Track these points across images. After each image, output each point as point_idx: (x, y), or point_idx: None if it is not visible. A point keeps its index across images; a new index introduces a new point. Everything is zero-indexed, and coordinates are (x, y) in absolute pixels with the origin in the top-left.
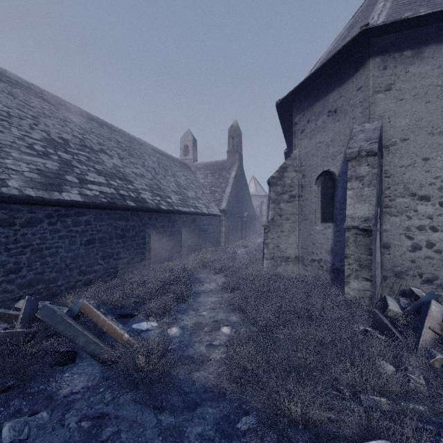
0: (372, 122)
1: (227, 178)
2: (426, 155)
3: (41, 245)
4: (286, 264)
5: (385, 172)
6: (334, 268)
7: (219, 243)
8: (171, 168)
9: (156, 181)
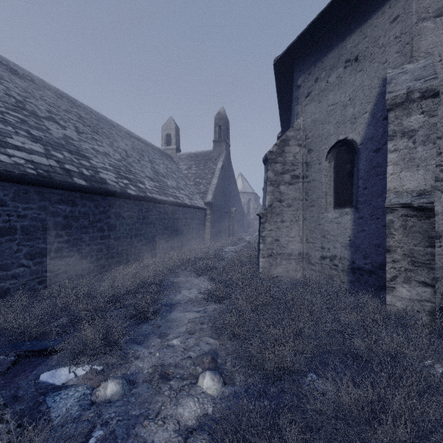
0: (415, 62)
1: (213, 169)
2: None
3: None
4: (287, 262)
5: None
6: (355, 267)
7: (204, 241)
8: (148, 154)
9: (126, 163)
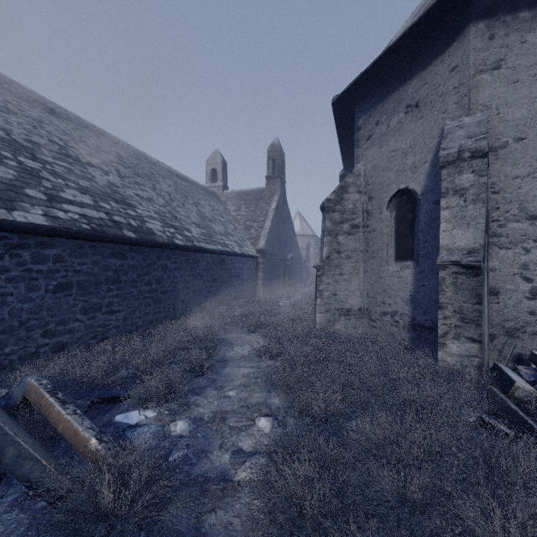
0: (473, 115)
1: (266, 210)
2: None
3: None
4: (346, 318)
5: (491, 186)
6: (415, 323)
7: (256, 293)
8: (193, 195)
9: (171, 208)
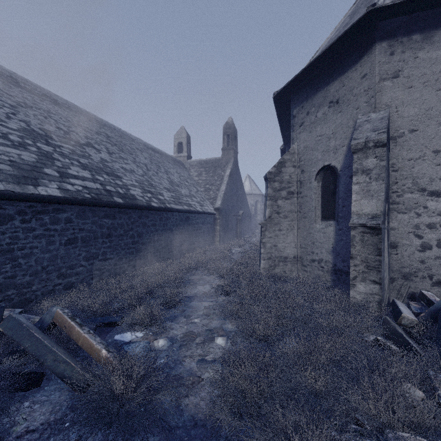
0: (378, 112)
1: (222, 175)
2: (437, 147)
3: (11, 245)
4: (284, 264)
5: (392, 166)
6: (336, 268)
7: (214, 243)
8: (164, 165)
9: (148, 177)
